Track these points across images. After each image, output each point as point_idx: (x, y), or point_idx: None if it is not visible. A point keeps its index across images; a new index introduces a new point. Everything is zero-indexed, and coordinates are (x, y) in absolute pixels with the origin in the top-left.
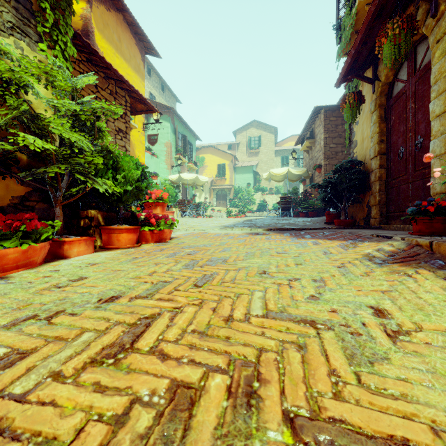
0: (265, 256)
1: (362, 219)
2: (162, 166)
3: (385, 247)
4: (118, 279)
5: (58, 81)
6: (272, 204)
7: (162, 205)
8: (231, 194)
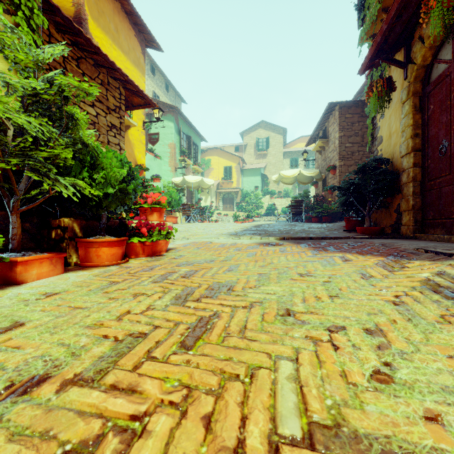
0: (284, 281)
1: (389, 226)
2: (166, 169)
3: (448, 270)
4: (67, 329)
5: (15, 53)
6: (280, 208)
7: (159, 210)
8: (238, 198)
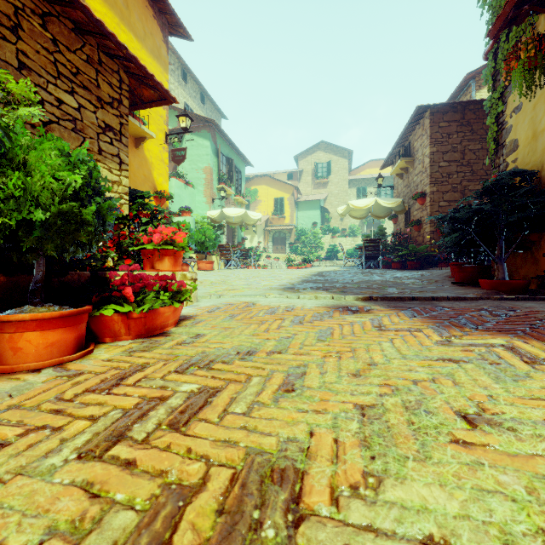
0: (439, 450)
1: (533, 278)
2: (200, 200)
3: None
4: None
5: None
6: (345, 250)
7: (173, 254)
8: (291, 237)
